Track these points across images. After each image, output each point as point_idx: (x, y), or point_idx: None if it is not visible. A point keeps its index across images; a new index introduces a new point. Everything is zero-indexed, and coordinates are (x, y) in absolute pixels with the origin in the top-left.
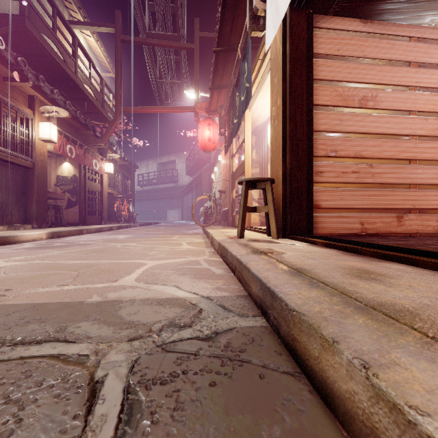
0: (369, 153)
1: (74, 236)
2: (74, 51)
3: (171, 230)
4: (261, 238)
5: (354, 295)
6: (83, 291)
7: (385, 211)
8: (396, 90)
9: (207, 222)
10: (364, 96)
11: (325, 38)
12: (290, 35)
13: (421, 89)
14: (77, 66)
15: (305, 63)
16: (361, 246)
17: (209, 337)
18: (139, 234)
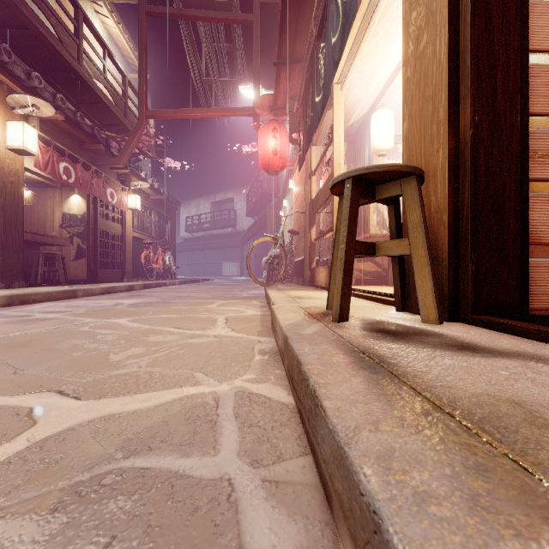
0: None
1: (56, 301)
2: (78, 28)
3: (218, 290)
4: (390, 319)
5: None
6: None
7: None
8: None
9: (271, 278)
10: None
11: None
12: None
13: None
14: (82, 51)
15: None
16: None
17: None
18: (163, 297)
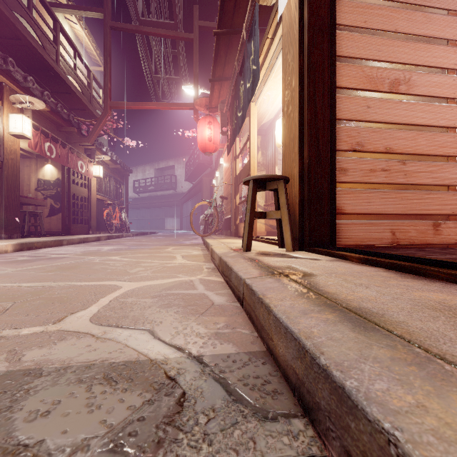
0: (402, 148)
1: (50, 248)
2: (56, 37)
3: (167, 240)
4: (272, 251)
5: None
6: None
7: (420, 217)
8: (432, 73)
9: (207, 231)
10: (395, 78)
11: (350, 6)
12: None
13: None
14: (59, 54)
15: (327, 33)
16: (421, 263)
17: None
18: (129, 245)
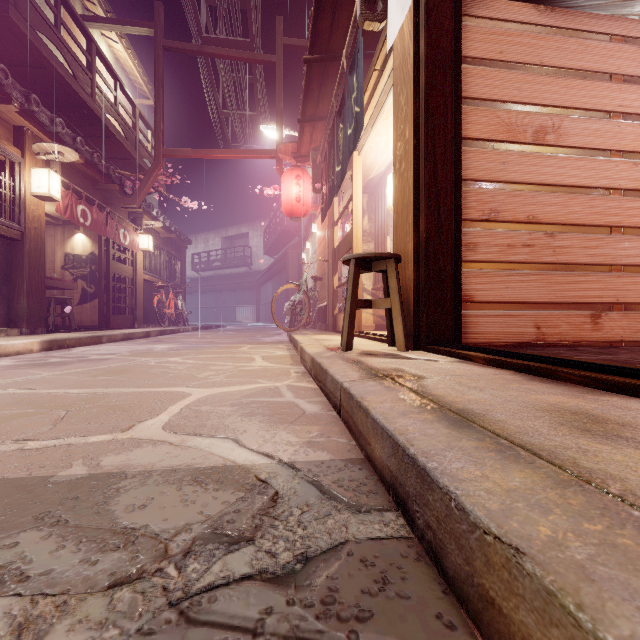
0: (549, 216)
1: (86, 346)
2: (91, 62)
3: (240, 336)
4: (379, 350)
5: (612, 487)
6: (59, 451)
7: (573, 306)
8: (590, 118)
9: (294, 324)
10: (541, 125)
11: (480, 33)
12: (426, 24)
13: (628, 117)
14: (95, 85)
15: (450, 70)
16: (554, 364)
17: (288, 573)
18: (189, 343)
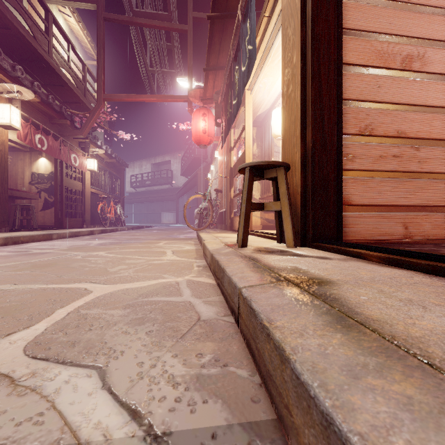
0: (415, 132)
1: (38, 242)
2: (48, 28)
3: (161, 234)
4: (270, 246)
5: None
6: None
7: (435, 209)
8: None
9: (202, 225)
10: (408, 54)
11: None
12: None
13: None
14: (51, 45)
15: (333, 1)
16: None
17: None
18: (120, 239)
